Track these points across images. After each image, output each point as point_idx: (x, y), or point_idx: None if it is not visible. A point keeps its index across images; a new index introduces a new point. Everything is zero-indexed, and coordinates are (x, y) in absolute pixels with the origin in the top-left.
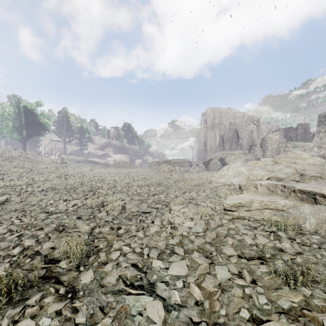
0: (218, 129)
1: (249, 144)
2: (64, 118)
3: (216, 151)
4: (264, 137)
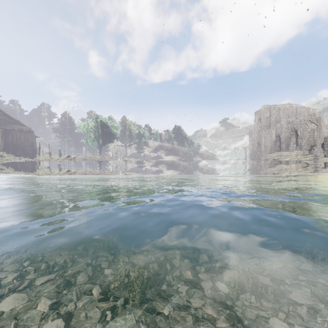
0: (273, 128)
1: (310, 144)
2: (126, 127)
3: (272, 152)
4: (327, 137)
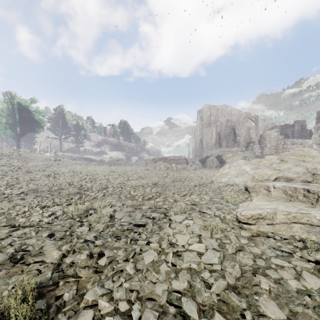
0: (214, 126)
1: (246, 141)
2: (60, 115)
3: (213, 148)
4: (262, 134)
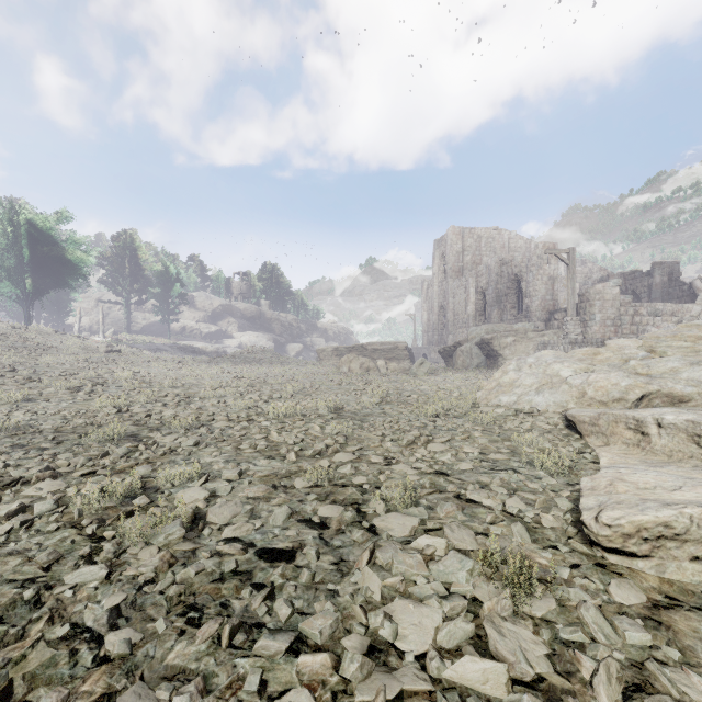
0: (472, 274)
1: (546, 308)
2: (127, 252)
3: (469, 325)
4: (585, 292)
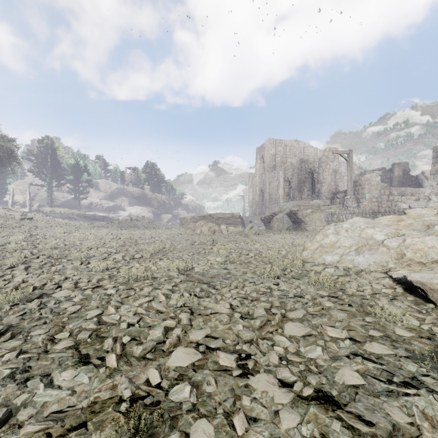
0: (282, 169)
1: (331, 190)
2: (48, 150)
3: (279, 202)
4: (358, 179)
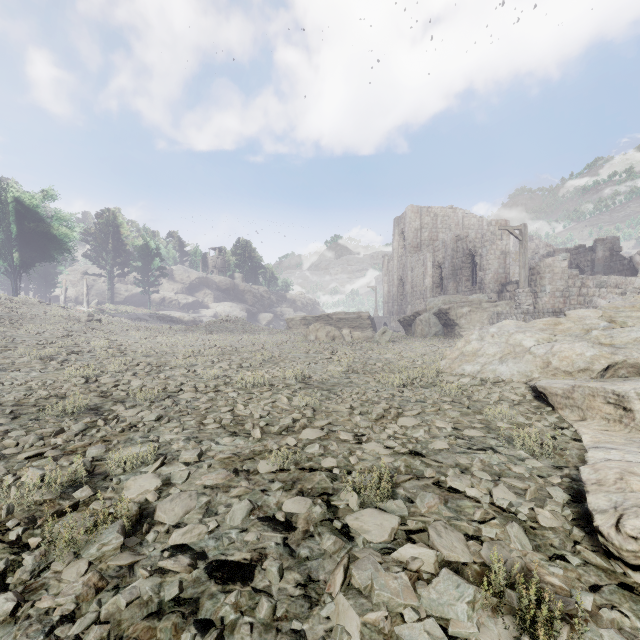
0: (429, 249)
1: (499, 280)
2: (110, 228)
3: (426, 296)
4: (536, 265)
